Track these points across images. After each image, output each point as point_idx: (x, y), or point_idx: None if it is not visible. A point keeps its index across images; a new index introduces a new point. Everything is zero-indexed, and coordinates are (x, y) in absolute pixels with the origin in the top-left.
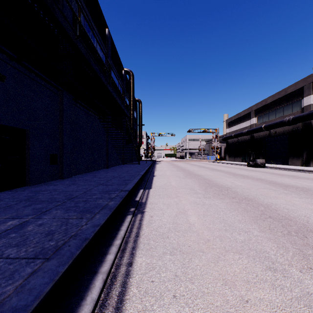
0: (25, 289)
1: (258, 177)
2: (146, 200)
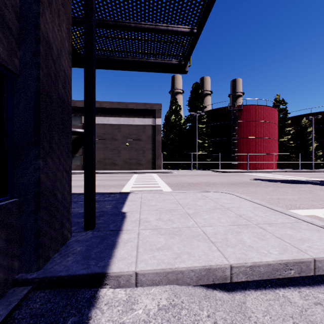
0: None
1: None
2: None
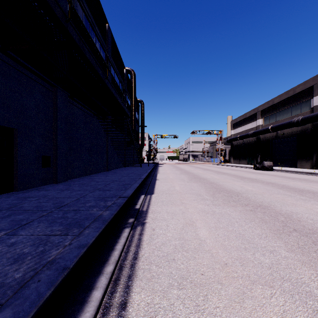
0: None
1: (268, 180)
2: (147, 208)
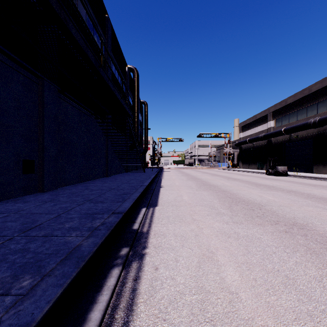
0: None
1: (288, 188)
2: (149, 227)
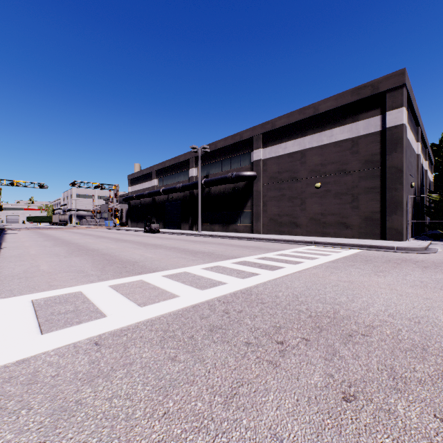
0: None
1: (139, 240)
2: None
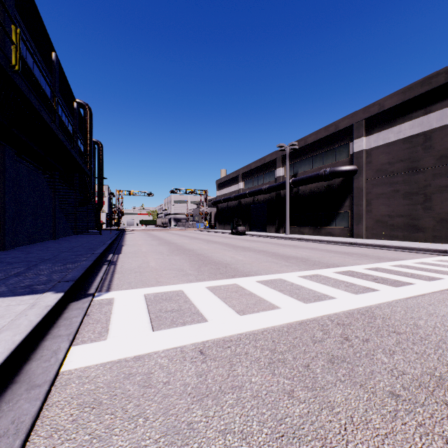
0: (71, 274)
1: (228, 242)
2: (117, 260)
